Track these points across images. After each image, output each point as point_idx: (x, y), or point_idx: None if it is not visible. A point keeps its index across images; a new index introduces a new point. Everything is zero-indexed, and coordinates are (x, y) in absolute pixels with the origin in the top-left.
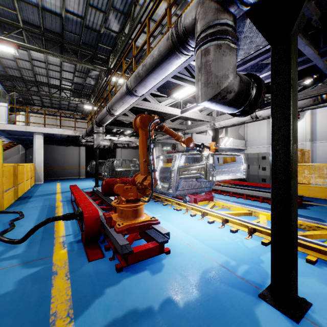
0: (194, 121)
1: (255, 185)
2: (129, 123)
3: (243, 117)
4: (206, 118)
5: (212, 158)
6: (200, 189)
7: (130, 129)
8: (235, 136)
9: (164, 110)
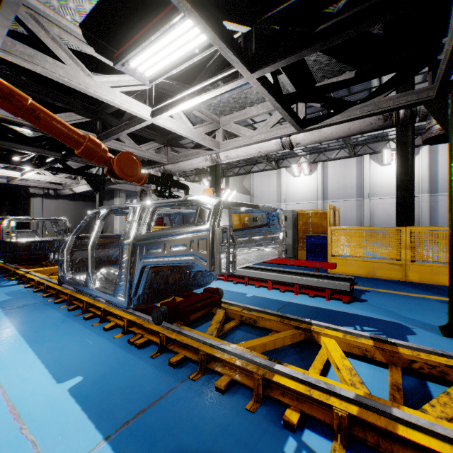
0: (183, 148)
1: (282, 262)
2: (36, 137)
3: (270, 145)
4: (205, 140)
5: (228, 214)
6: (194, 283)
7: (40, 150)
8: (239, 189)
9: (109, 97)
